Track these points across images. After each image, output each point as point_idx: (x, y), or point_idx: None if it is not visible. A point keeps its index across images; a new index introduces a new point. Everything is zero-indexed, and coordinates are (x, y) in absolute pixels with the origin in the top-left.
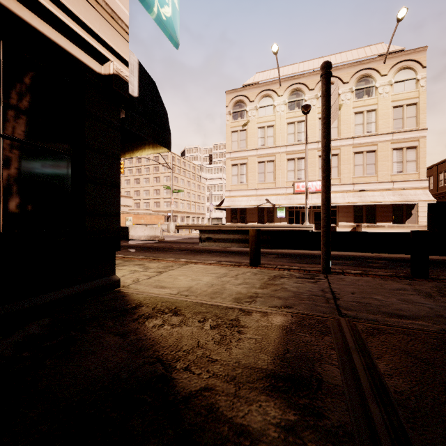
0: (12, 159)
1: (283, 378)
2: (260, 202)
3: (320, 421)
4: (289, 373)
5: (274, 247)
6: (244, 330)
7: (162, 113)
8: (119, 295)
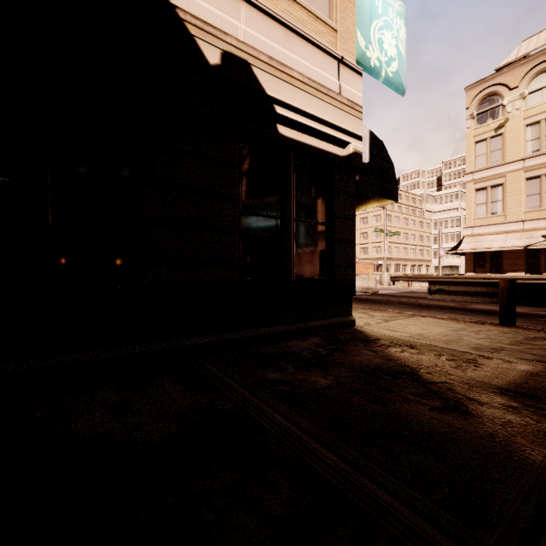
0: (298, 233)
1: (515, 392)
2: (530, 240)
3: (540, 411)
4: (521, 392)
5: (539, 304)
6: (481, 366)
7: (388, 168)
8: (358, 331)
